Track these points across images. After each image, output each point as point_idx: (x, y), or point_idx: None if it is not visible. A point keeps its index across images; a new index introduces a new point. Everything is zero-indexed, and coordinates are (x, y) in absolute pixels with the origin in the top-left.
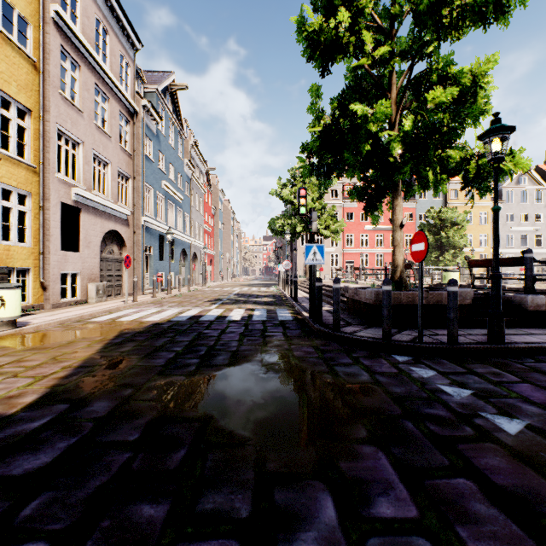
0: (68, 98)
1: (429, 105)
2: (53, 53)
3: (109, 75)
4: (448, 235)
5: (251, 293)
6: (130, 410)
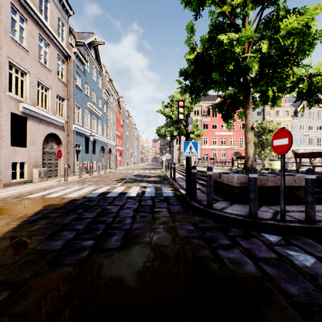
0: (17, 40)
1: (281, 32)
2: (4, 7)
3: (49, 29)
4: (267, 138)
5: (145, 174)
6: None
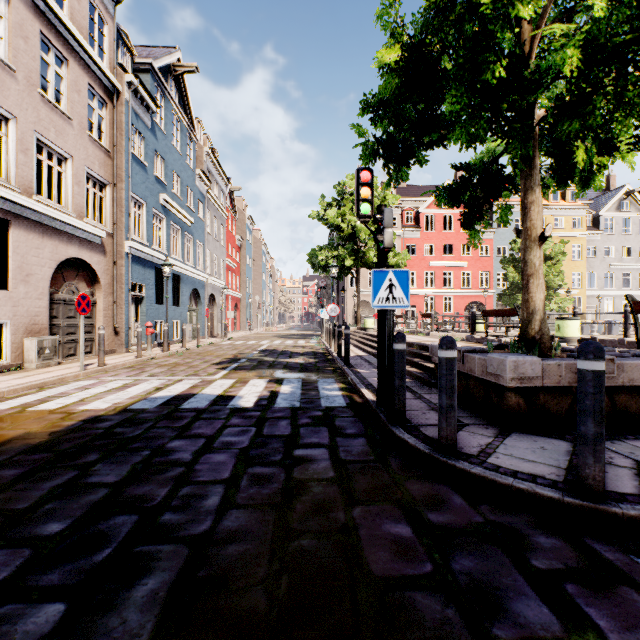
0: None
1: None
2: None
3: (66, 23)
4: None
5: (283, 350)
6: None
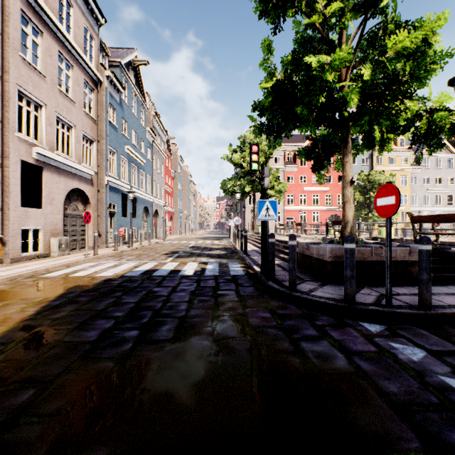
0: (29, 61)
1: (389, 53)
2: (12, 16)
3: (72, 44)
4: None
5: (205, 246)
6: (9, 443)
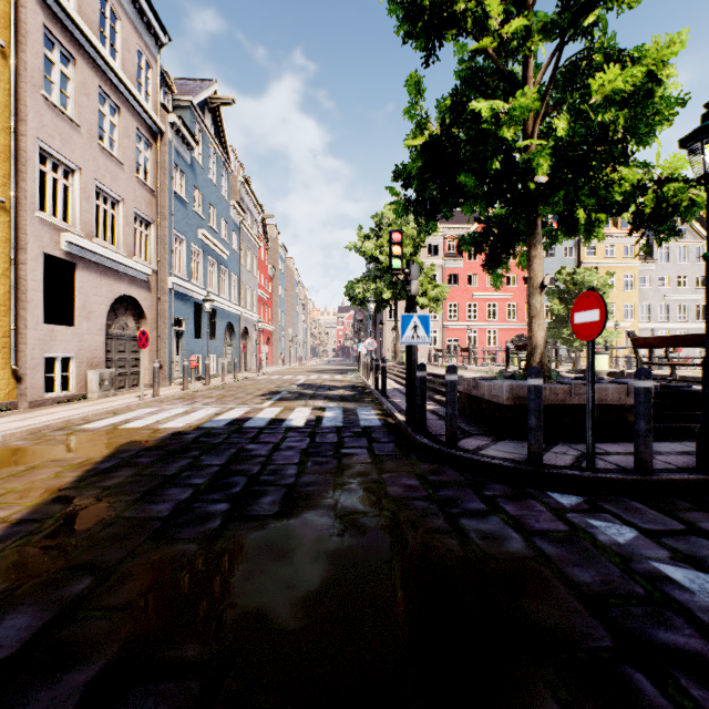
0: (56, 103)
1: (594, 98)
2: (32, 36)
3: (120, 76)
4: None
5: (321, 384)
6: (69, 641)
